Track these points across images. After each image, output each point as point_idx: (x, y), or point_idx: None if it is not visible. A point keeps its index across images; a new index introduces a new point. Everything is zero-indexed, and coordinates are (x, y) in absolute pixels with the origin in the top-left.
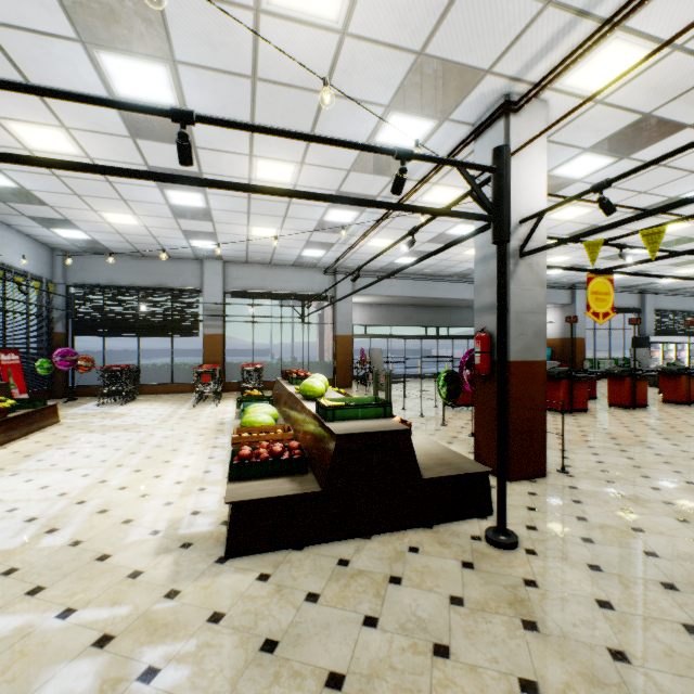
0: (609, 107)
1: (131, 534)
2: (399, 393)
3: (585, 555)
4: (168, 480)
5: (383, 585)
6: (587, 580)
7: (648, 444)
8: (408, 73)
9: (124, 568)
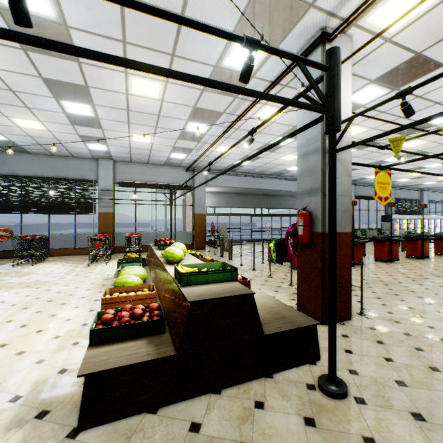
0: (394, 46)
1: None
2: (237, 252)
3: (405, 402)
4: (48, 335)
5: None
6: (417, 434)
7: (410, 288)
8: (249, 1)
9: None
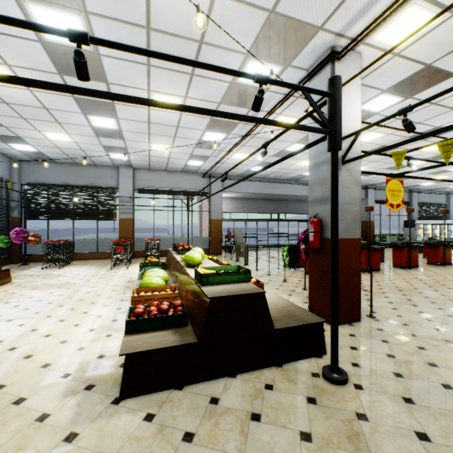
0: (403, 59)
1: (47, 377)
2: (253, 258)
3: (399, 389)
4: (84, 328)
5: (246, 422)
6: (404, 413)
7: (425, 294)
8: (262, 27)
9: (34, 411)
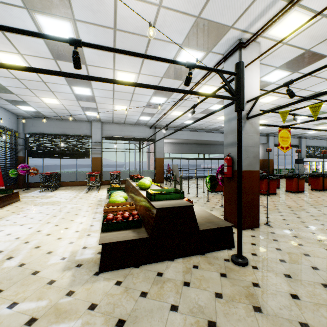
0: (290, 46)
1: (51, 259)
2: (186, 185)
3: (282, 269)
4: (72, 230)
5: (180, 286)
6: (284, 283)
7: (307, 210)
8: (191, 27)
9: (45, 279)
